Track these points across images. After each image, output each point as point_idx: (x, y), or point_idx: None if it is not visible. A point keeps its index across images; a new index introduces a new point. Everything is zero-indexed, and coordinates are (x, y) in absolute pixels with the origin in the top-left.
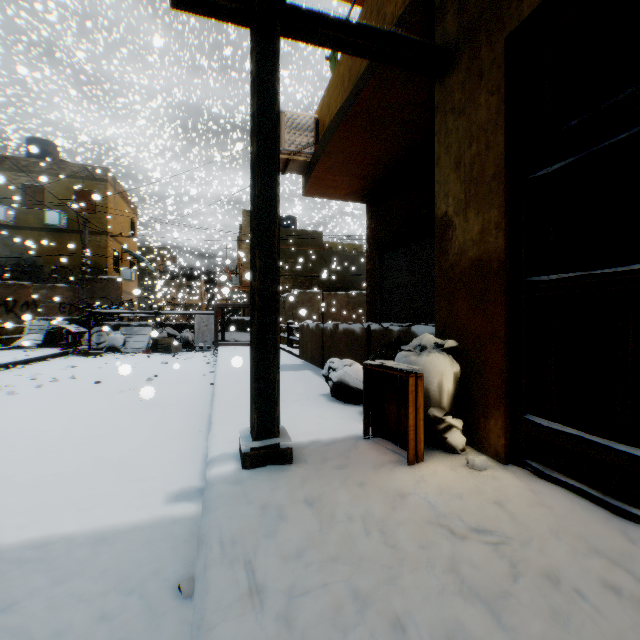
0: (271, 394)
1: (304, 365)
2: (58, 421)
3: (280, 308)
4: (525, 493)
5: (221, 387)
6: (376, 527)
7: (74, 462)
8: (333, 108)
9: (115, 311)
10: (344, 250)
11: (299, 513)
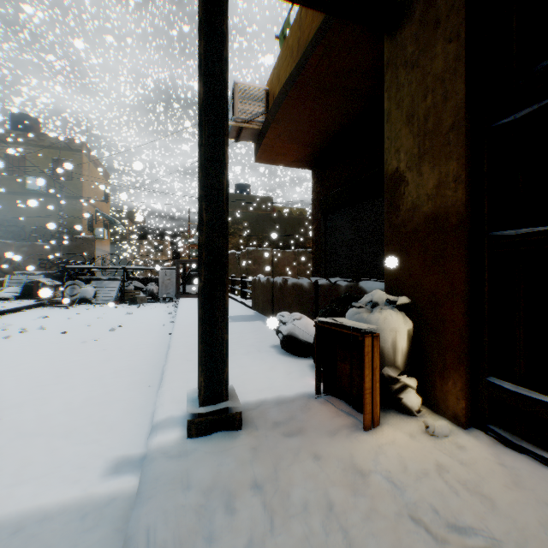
0: (219, 355)
1: (256, 316)
2: (14, 374)
3: (235, 264)
4: (497, 468)
5: (177, 339)
6: (337, 523)
7: (17, 422)
8: (282, 79)
9: (86, 266)
10: (291, 213)
11: (247, 502)
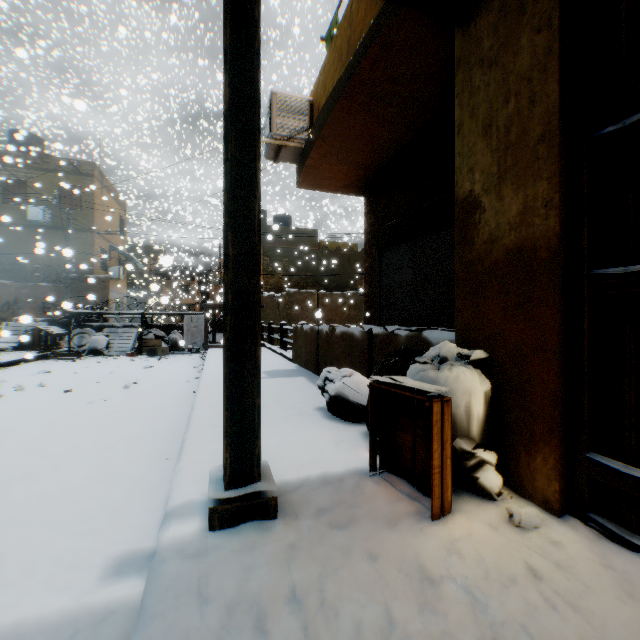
0: (249, 425)
1: (298, 370)
2: (3, 443)
3: (274, 308)
4: (604, 573)
5: (202, 399)
6: None
7: None
8: (329, 87)
9: (97, 311)
10: (340, 249)
11: (282, 623)
